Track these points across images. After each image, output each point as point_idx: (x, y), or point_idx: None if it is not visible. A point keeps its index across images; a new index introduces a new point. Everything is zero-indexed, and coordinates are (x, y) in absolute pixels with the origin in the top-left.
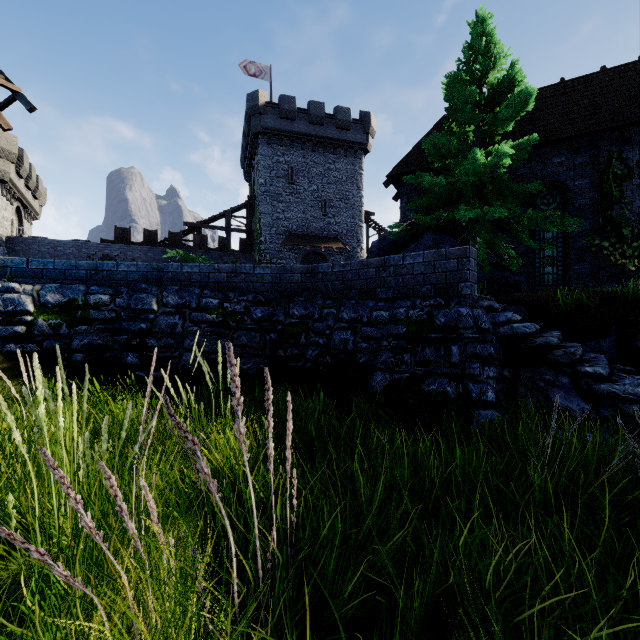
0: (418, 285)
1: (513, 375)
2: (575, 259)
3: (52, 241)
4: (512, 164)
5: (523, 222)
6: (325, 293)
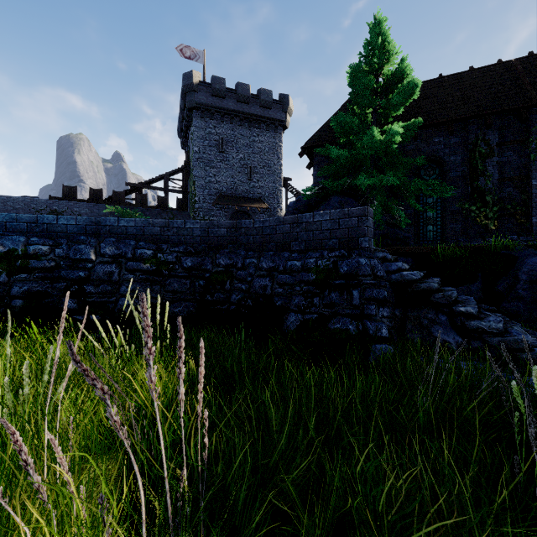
0: (326, 239)
1: (403, 314)
2: (450, 220)
3: (2, 197)
4: (402, 141)
5: (410, 189)
6: (247, 245)
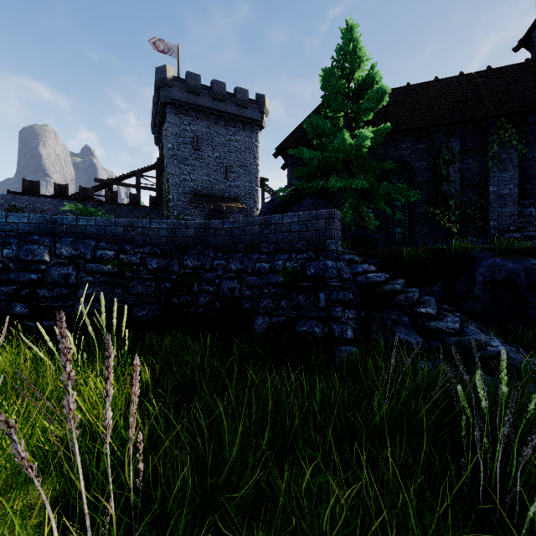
0: (294, 241)
1: (368, 316)
2: (417, 222)
3: None
4: (372, 146)
5: (380, 192)
6: (216, 246)
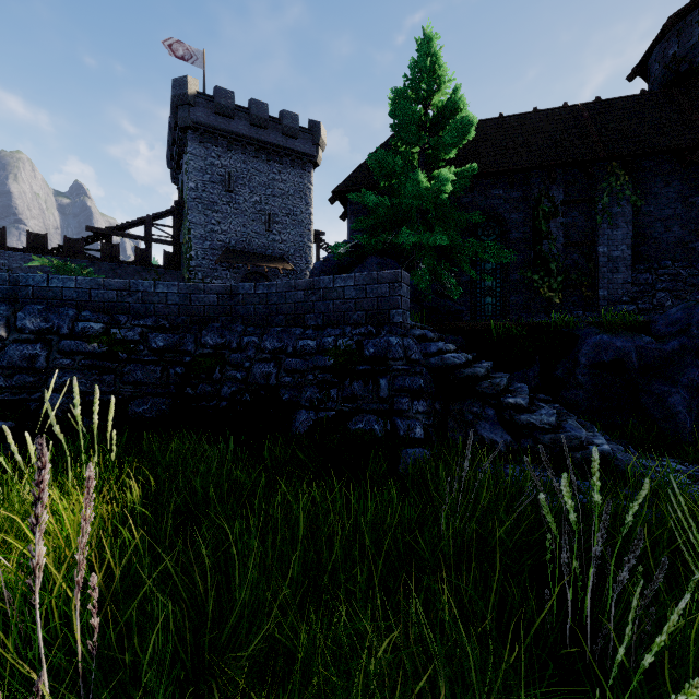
0: (349, 311)
1: (444, 408)
2: (511, 290)
3: None
4: (455, 191)
5: (464, 251)
6: (247, 318)
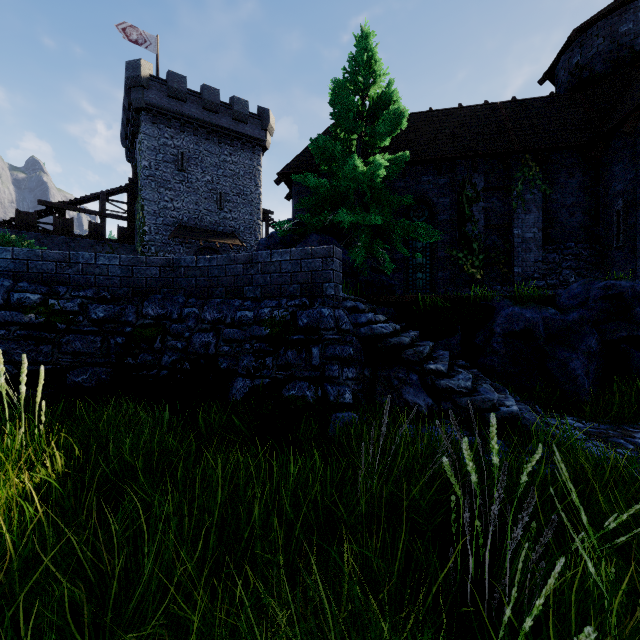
0: (285, 284)
1: (372, 375)
2: (439, 267)
3: None
4: (389, 176)
5: (397, 230)
6: (188, 290)
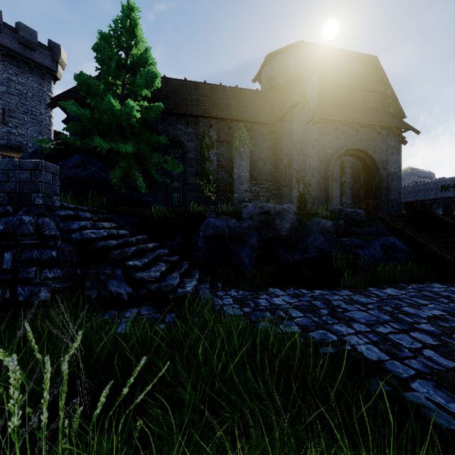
0: None
1: (83, 272)
2: (188, 190)
3: None
4: (147, 119)
5: (151, 160)
6: None
